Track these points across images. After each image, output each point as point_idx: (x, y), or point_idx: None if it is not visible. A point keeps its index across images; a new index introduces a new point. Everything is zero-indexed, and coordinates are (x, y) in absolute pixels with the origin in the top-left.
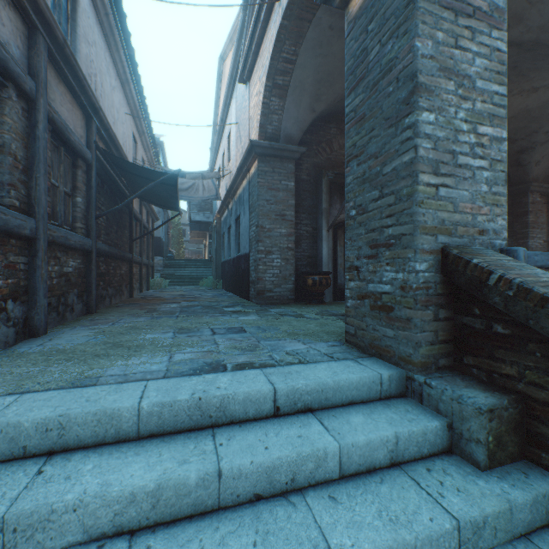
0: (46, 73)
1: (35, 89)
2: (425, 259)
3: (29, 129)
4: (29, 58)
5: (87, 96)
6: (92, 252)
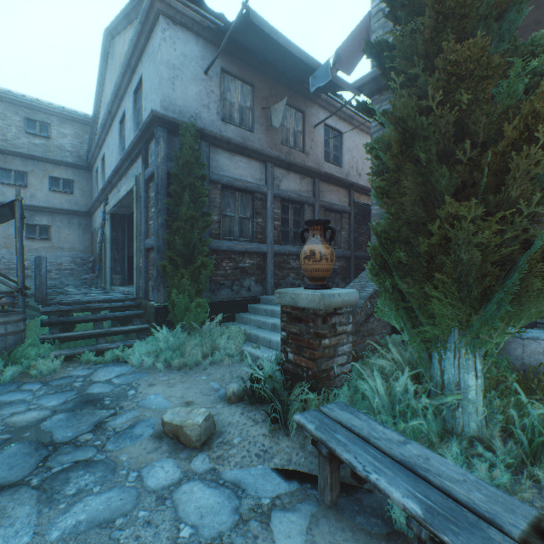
0: (319, 191)
1: (314, 200)
2: None
3: (313, 216)
4: (313, 190)
5: (344, 183)
6: (350, 258)
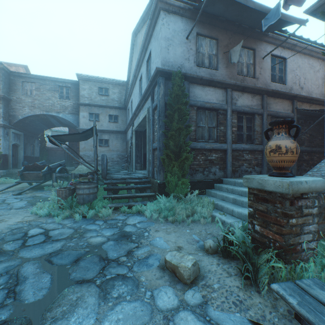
0: (266, 104)
1: (262, 111)
2: None
3: (261, 122)
4: (261, 103)
5: (288, 95)
6: None
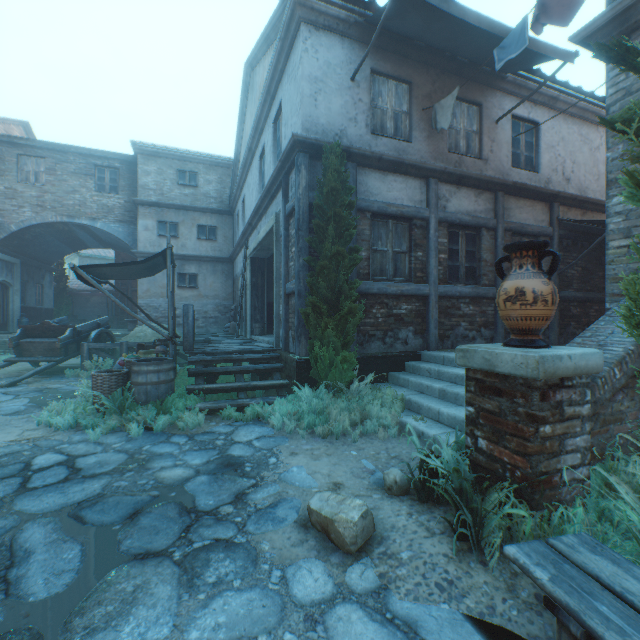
0: (503, 208)
1: (495, 222)
2: (614, 300)
3: (493, 243)
4: (493, 208)
5: (542, 193)
6: None
